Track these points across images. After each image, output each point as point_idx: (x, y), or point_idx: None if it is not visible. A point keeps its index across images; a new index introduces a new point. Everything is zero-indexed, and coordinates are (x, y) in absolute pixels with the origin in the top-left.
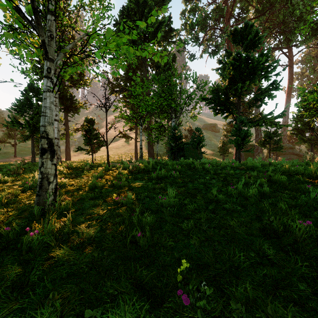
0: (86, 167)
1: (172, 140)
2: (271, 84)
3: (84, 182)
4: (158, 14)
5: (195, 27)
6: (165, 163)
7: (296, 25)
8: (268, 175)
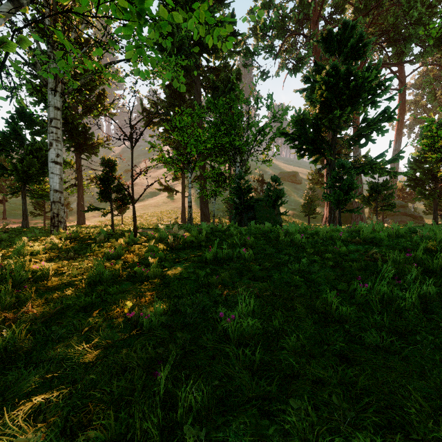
0: (99, 237)
1: (237, 195)
2: (381, 112)
3: (86, 267)
4: (215, 10)
5: (268, 30)
6: (227, 232)
7: (413, 31)
8: (416, 257)
